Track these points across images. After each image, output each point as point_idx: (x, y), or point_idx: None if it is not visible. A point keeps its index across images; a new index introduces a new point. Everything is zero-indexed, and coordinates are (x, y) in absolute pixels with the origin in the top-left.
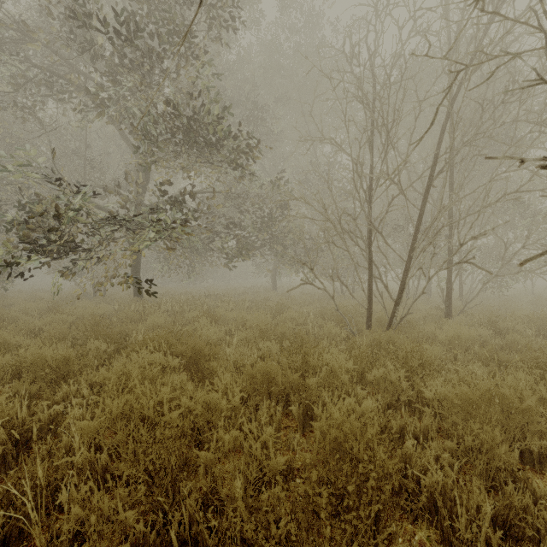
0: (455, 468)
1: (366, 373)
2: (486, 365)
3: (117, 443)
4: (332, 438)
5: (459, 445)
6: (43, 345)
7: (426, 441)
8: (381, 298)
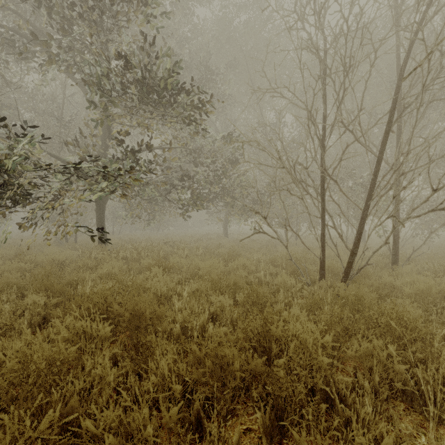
0: None
1: (345, 349)
2: None
3: None
4: None
5: None
6: None
7: None
8: (335, 247)
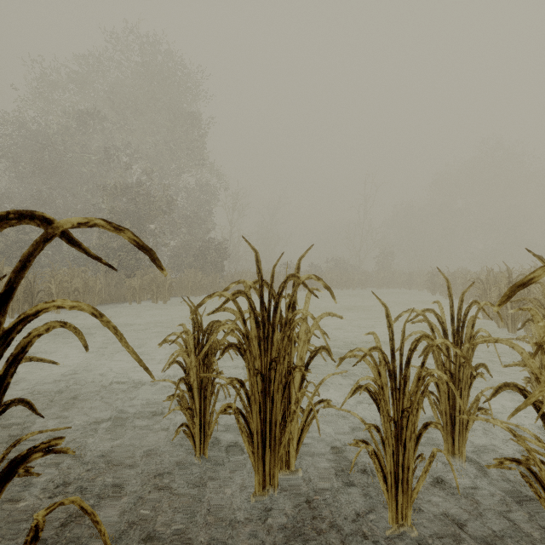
0: None
1: None
2: None
3: None
4: None
5: None
6: None
7: None
8: None
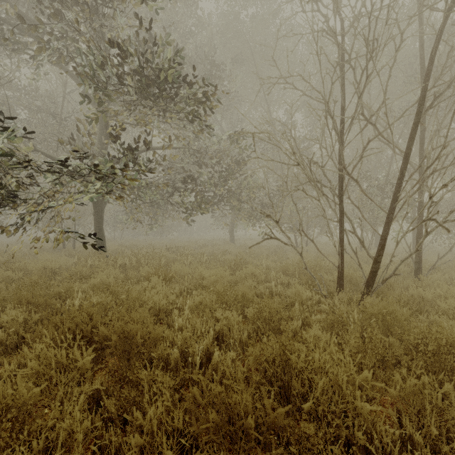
0: None
1: (386, 387)
2: None
3: None
4: None
5: None
6: None
7: None
8: (355, 255)
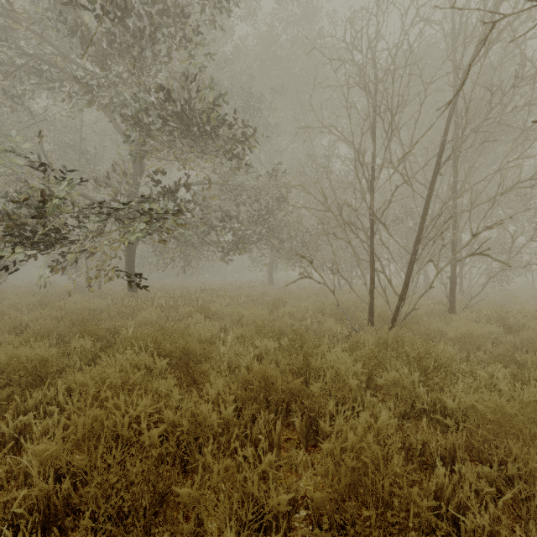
0: (500, 505)
1: (375, 377)
2: (504, 366)
3: (83, 469)
4: (349, 470)
5: (500, 473)
6: (18, 345)
7: (453, 461)
8: (384, 293)
